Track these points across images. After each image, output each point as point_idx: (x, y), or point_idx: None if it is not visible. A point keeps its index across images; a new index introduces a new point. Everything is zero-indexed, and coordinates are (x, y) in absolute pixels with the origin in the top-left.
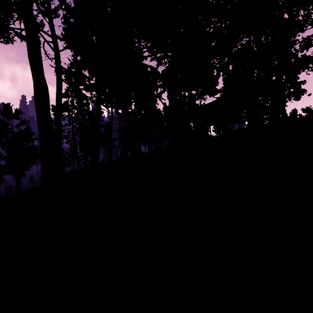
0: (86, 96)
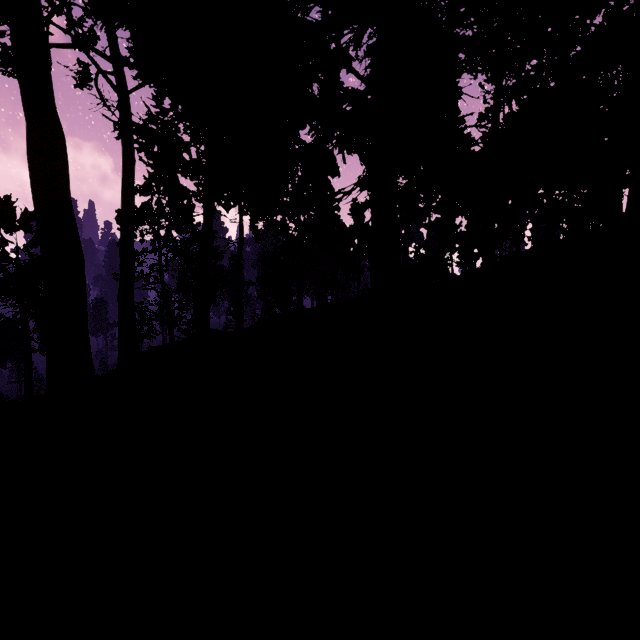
0: (187, 190)
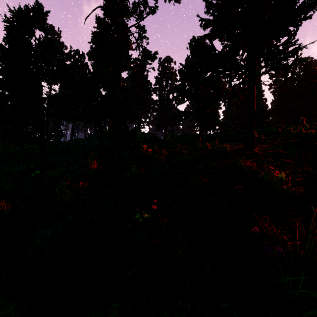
0: None
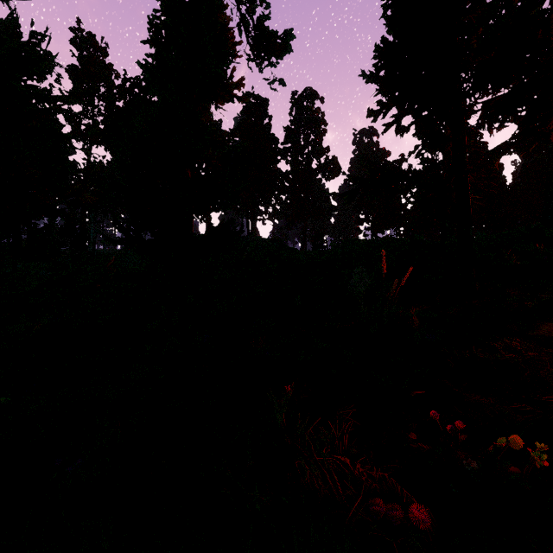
0: None
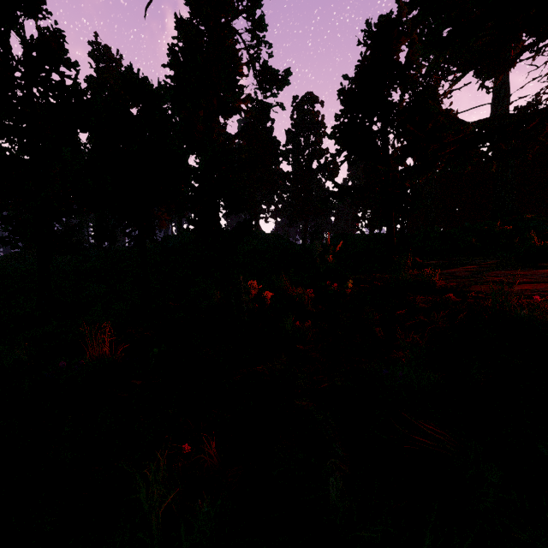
0: None
